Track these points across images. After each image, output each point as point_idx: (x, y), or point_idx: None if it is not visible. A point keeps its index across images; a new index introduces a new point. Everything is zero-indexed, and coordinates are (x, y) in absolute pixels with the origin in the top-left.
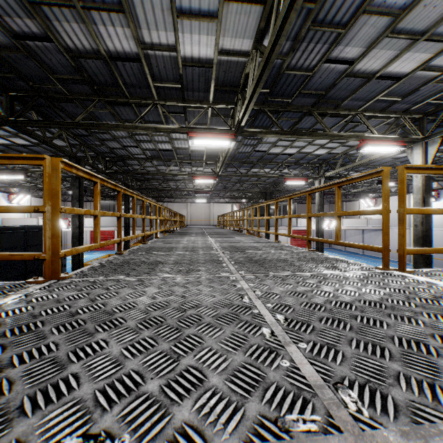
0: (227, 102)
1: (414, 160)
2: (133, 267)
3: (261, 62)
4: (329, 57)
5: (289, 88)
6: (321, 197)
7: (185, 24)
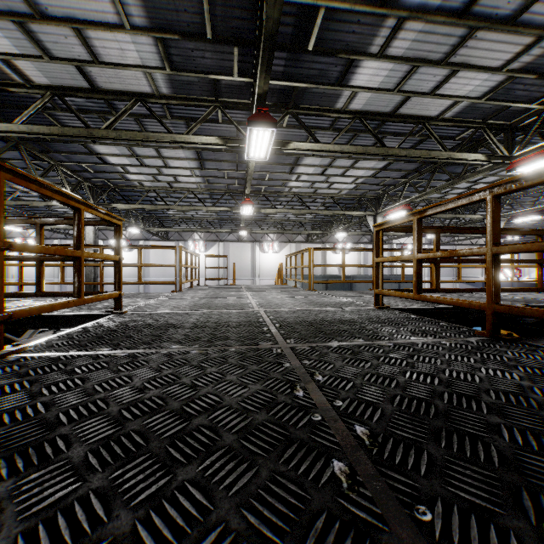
0: None
1: None
2: (96, 307)
3: (82, 129)
4: None
5: None
6: None
7: (7, 24)
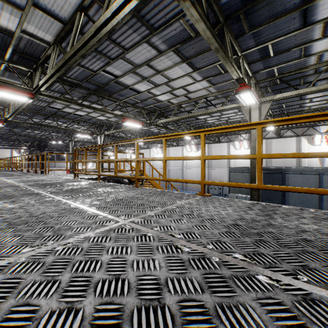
0: (0, 104)
1: (98, 141)
2: None
3: (14, 109)
4: (50, 106)
5: (36, 108)
6: (73, 151)
7: None
